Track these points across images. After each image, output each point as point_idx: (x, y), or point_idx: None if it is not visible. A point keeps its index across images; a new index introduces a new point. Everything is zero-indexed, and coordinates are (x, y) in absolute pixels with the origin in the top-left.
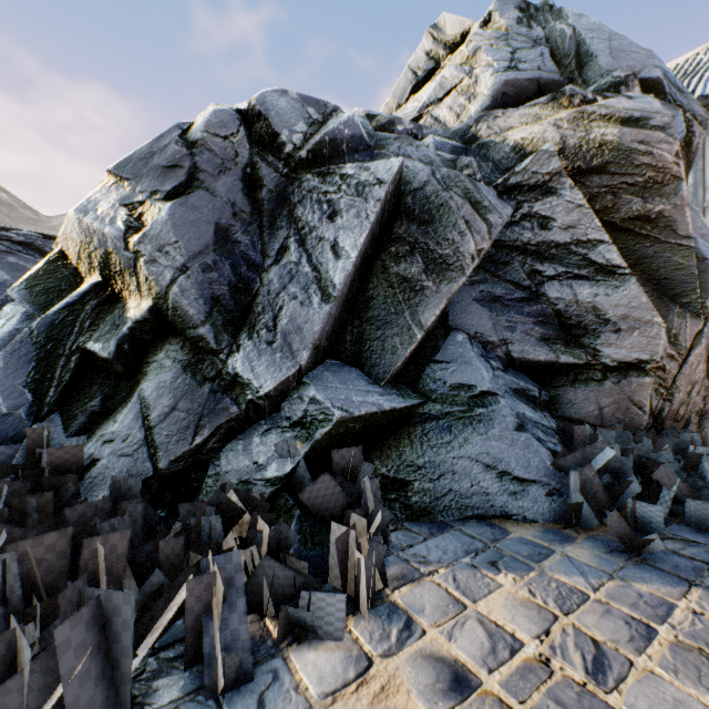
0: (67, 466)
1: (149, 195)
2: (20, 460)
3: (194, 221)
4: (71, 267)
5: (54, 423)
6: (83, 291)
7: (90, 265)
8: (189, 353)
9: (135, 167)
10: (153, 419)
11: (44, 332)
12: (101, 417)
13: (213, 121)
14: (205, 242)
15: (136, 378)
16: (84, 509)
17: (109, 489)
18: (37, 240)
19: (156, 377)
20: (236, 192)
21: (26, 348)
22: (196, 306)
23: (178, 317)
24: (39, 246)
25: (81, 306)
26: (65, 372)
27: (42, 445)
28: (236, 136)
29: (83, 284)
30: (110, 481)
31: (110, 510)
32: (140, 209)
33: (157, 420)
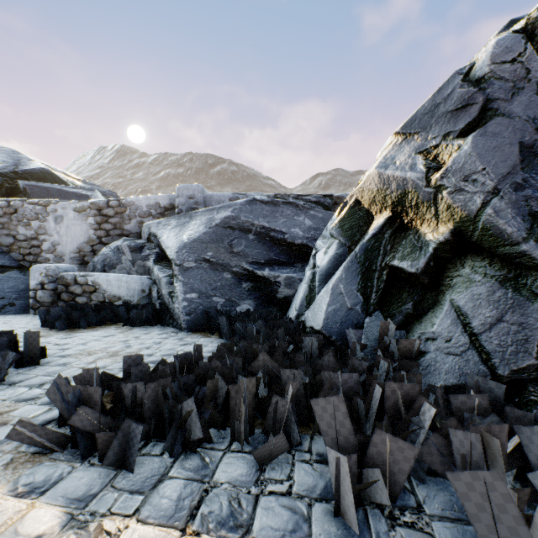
0: (407, 354)
1: (441, 138)
2: (365, 341)
3: (495, 146)
4: (363, 210)
5: (378, 318)
6: (381, 225)
7: (381, 205)
8: (501, 269)
9: (421, 122)
10: (474, 326)
11: (362, 255)
12: (413, 318)
13: (496, 52)
14: (510, 163)
15: (438, 289)
16: (464, 399)
17: (443, 379)
18: (320, 199)
19: (466, 289)
20: (533, 107)
21: (354, 265)
22: (514, 224)
23: (488, 236)
24: (321, 202)
25: (381, 235)
26: (380, 282)
27: (386, 334)
28: (523, 55)
29: (374, 220)
30: (442, 373)
31: (486, 406)
32: (433, 152)
33: (480, 328)
